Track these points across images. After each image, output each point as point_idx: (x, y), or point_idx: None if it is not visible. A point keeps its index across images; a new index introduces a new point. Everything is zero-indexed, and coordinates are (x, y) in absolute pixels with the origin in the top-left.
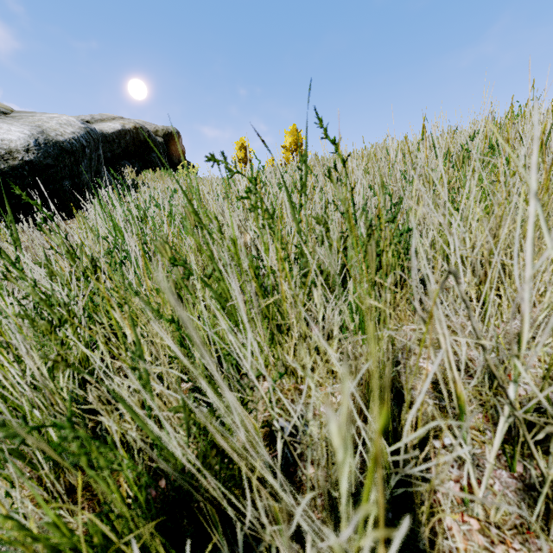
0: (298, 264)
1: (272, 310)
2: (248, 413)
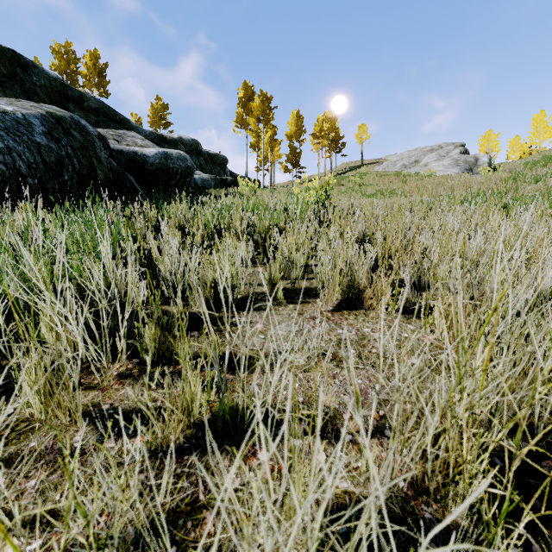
0: (550, 158)
1: (548, 161)
2: (548, 162)
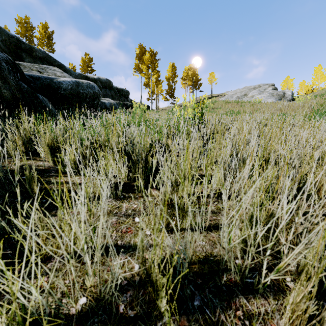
0: None
1: None
2: None
